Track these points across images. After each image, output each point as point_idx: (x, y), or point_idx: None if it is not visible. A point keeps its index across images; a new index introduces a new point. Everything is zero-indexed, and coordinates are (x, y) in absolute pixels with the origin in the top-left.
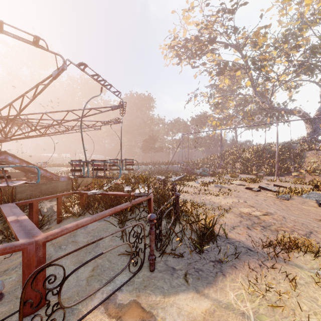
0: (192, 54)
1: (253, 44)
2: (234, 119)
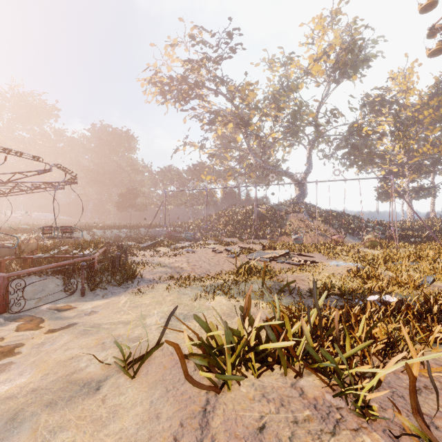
0: (178, 96)
1: (241, 99)
2: (219, 179)
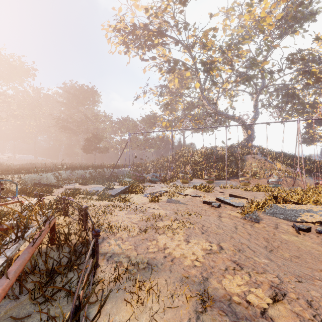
0: (141, 43)
1: (202, 45)
2: (186, 120)
